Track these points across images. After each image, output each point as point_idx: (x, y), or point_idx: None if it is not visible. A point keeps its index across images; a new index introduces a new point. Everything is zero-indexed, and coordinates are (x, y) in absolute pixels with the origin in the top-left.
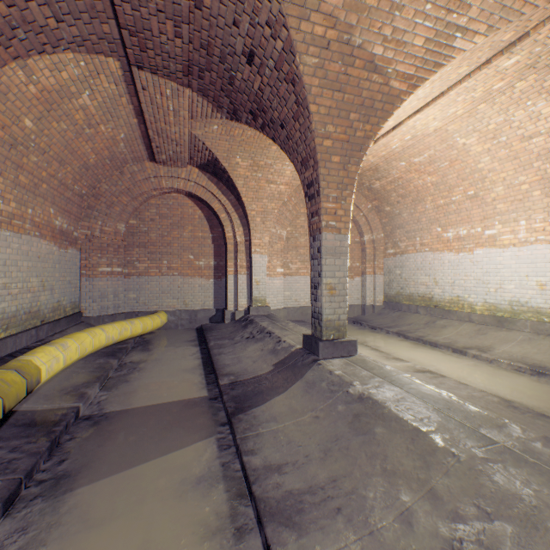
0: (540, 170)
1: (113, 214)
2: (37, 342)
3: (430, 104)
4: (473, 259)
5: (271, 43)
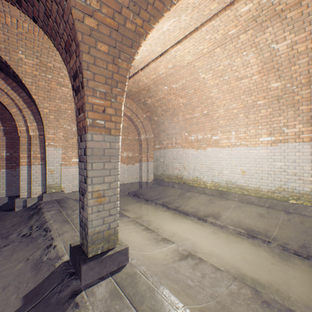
0: (244, 101)
1: None
2: None
3: (188, 37)
4: (206, 154)
5: None
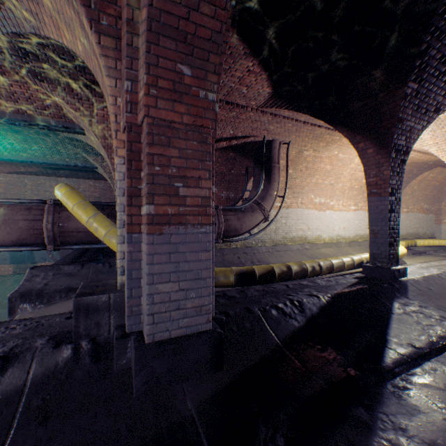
0: None
1: None
2: None
3: None
4: None
5: None
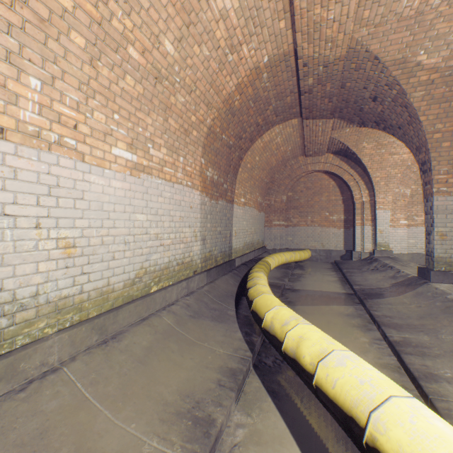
0: None
1: (280, 191)
2: (255, 257)
3: None
4: None
5: (388, 92)
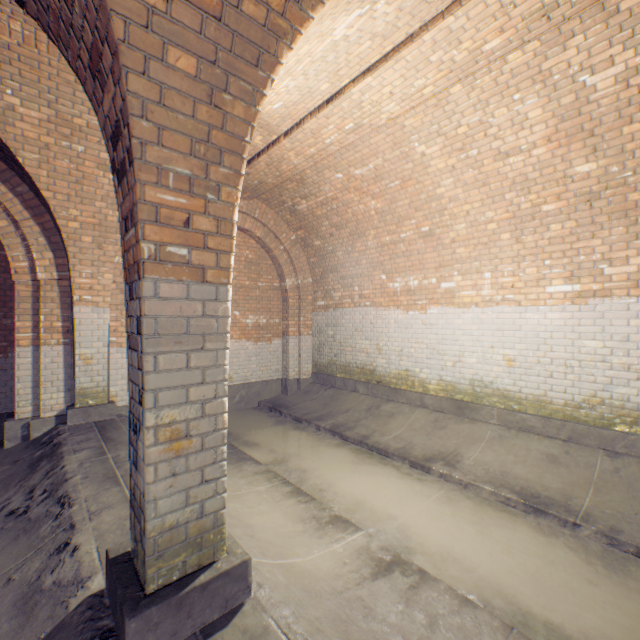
0: (514, 205)
1: None
2: None
3: (391, 56)
4: (427, 320)
5: None
